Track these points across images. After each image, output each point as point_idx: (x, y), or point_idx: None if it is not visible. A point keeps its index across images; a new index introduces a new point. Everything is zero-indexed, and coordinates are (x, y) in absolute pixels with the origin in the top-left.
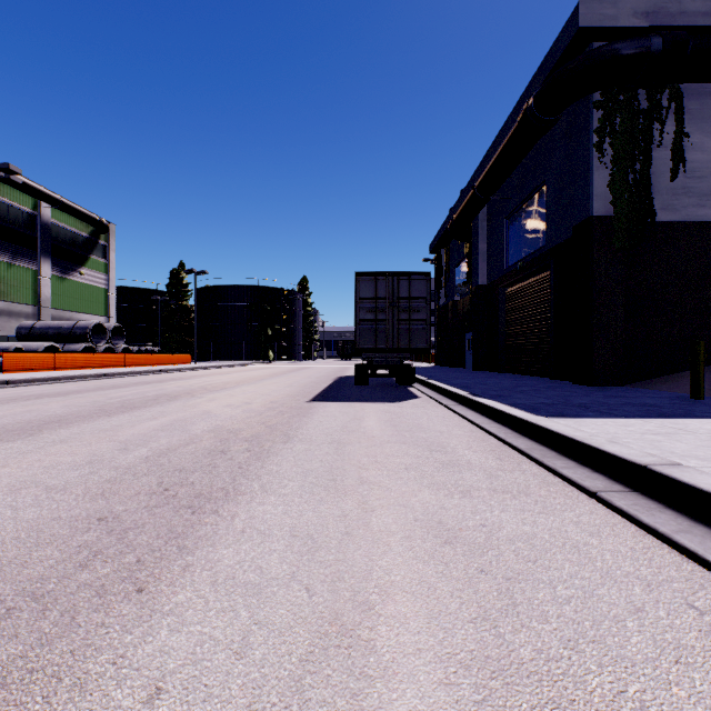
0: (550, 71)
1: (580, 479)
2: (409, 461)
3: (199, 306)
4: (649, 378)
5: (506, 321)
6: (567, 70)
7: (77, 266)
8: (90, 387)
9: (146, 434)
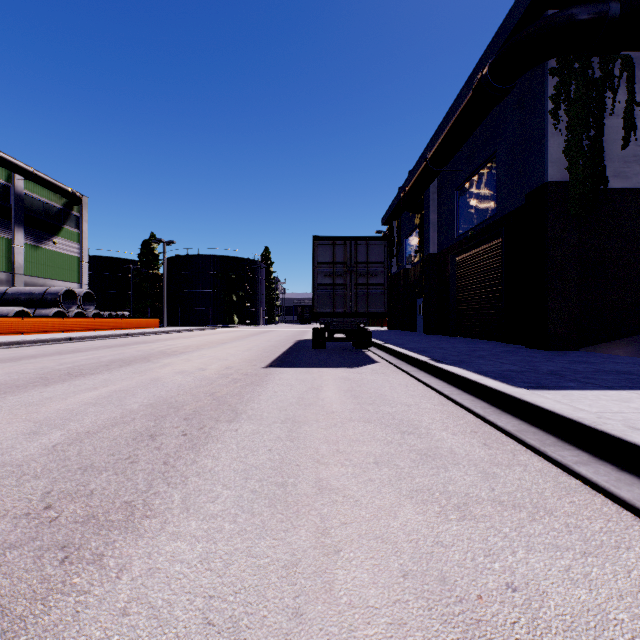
0: (504, 41)
1: (611, 485)
2: (378, 450)
3: (169, 274)
4: (601, 342)
5: (456, 287)
6: (523, 36)
7: (50, 235)
8: (49, 351)
9: (72, 410)
